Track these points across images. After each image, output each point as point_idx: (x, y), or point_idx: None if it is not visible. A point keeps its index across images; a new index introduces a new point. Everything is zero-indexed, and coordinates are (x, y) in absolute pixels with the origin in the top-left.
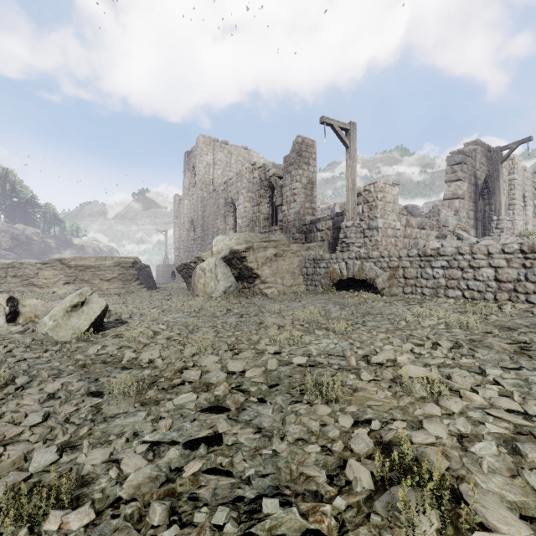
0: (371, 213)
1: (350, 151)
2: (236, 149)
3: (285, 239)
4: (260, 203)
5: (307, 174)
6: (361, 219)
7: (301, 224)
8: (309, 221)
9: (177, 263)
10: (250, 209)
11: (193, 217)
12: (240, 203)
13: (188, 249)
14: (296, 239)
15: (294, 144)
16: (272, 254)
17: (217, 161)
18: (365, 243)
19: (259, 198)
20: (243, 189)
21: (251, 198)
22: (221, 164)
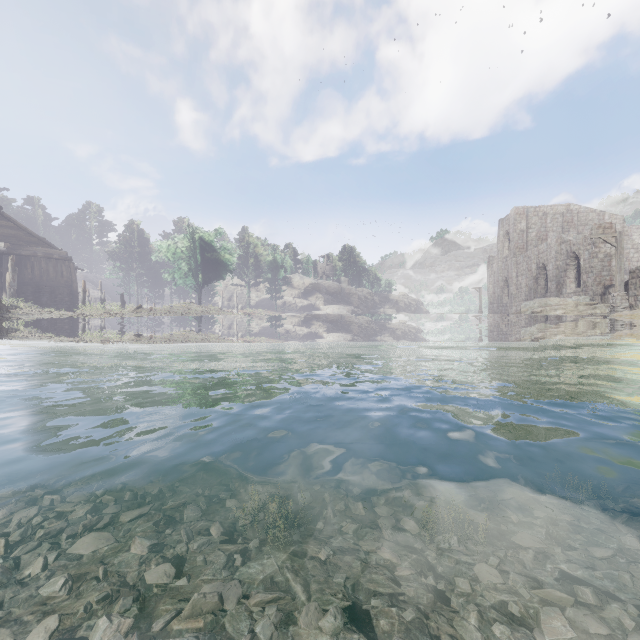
0: (639, 285)
1: (617, 249)
2: (552, 209)
3: (572, 303)
4: (566, 270)
5: (604, 250)
6: (634, 289)
7: (597, 289)
8: (603, 287)
9: (492, 317)
10: (558, 275)
11: (507, 277)
12: (549, 269)
13: (502, 304)
14: (592, 300)
15: (591, 230)
16: (561, 313)
17: (530, 225)
18: (637, 305)
19: (565, 266)
20: (551, 259)
21: (559, 265)
22: (535, 227)
